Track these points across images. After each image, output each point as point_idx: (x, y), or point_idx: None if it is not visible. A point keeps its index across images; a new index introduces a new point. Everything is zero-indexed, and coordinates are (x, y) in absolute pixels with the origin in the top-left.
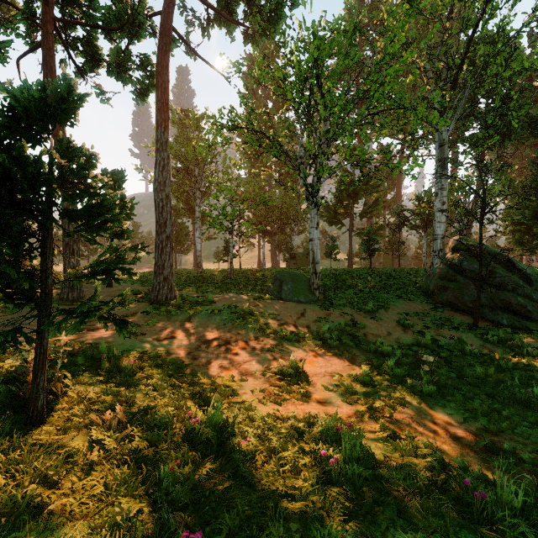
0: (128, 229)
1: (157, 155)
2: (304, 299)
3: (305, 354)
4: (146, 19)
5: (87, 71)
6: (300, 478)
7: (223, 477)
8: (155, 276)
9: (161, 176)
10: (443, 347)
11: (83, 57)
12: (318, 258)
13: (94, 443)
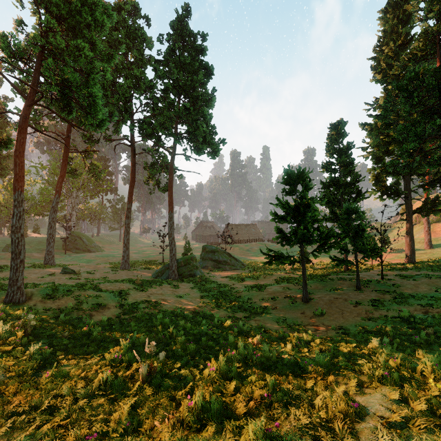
0: None
1: None
2: None
3: None
4: None
5: None
6: None
7: None
8: None
9: None
10: None
11: None
12: None
13: None
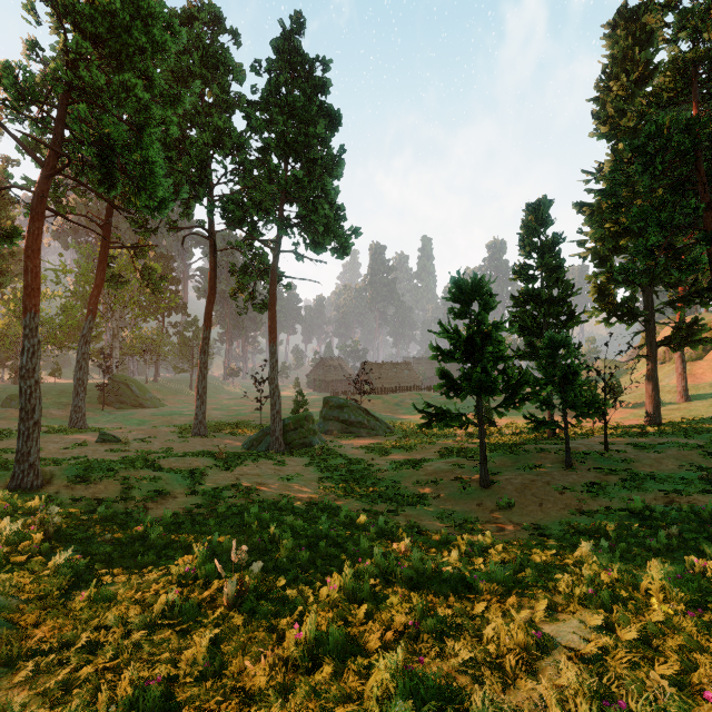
0: None
1: None
2: None
3: None
4: None
5: None
6: None
7: None
8: None
9: None
10: None
11: None
12: None
13: None
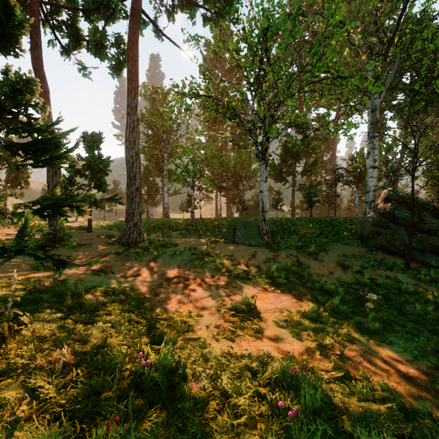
0: (105, 183)
1: (128, 118)
2: (255, 243)
3: (256, 291)
4: (119, 2)
5: (70, 48)
6: (256, 434)
7: (169, 434)
8: (126, 222)
9: (131, 136)
10: (381, 286)
11: (67, 37)
12: (266, 207)
13: (32, 390)
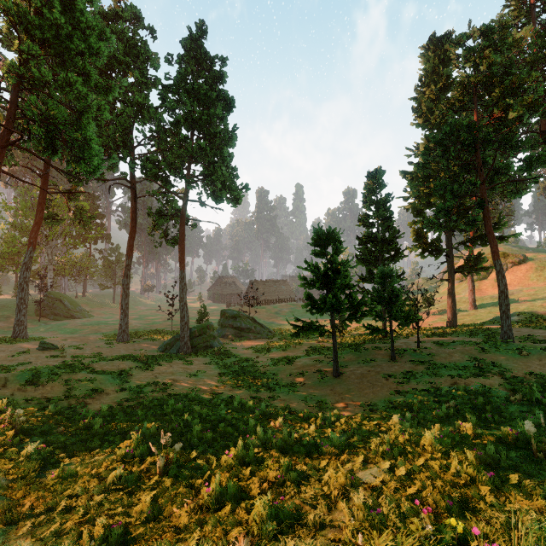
0: None
1: None
2: None
3: None
4: None
5: None
6: None
7: None
8: None
9: None
10: None
11: None
12: None
13: None
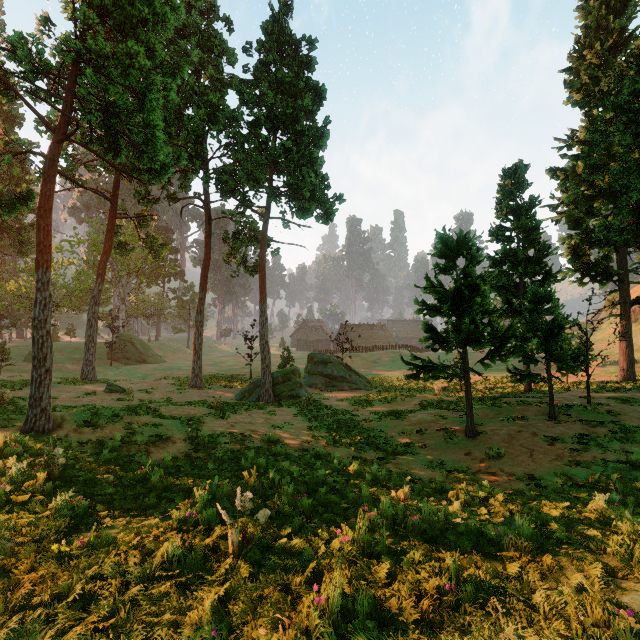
0: None
1: None
2: None
3: None
4: None
5: None
6: None
7: None
8: None
9: None
10: None
11: None
12: None
13: None
